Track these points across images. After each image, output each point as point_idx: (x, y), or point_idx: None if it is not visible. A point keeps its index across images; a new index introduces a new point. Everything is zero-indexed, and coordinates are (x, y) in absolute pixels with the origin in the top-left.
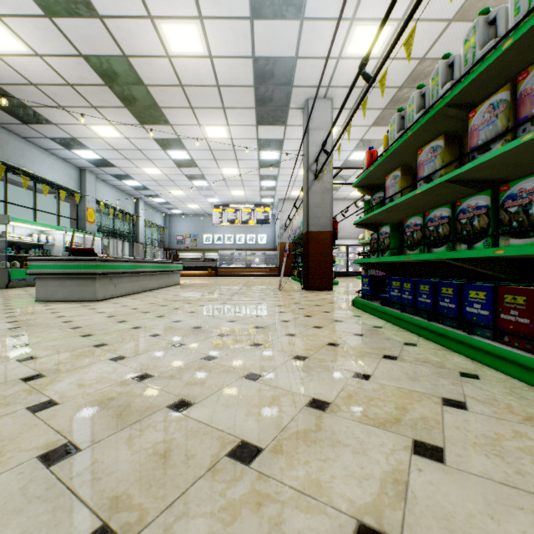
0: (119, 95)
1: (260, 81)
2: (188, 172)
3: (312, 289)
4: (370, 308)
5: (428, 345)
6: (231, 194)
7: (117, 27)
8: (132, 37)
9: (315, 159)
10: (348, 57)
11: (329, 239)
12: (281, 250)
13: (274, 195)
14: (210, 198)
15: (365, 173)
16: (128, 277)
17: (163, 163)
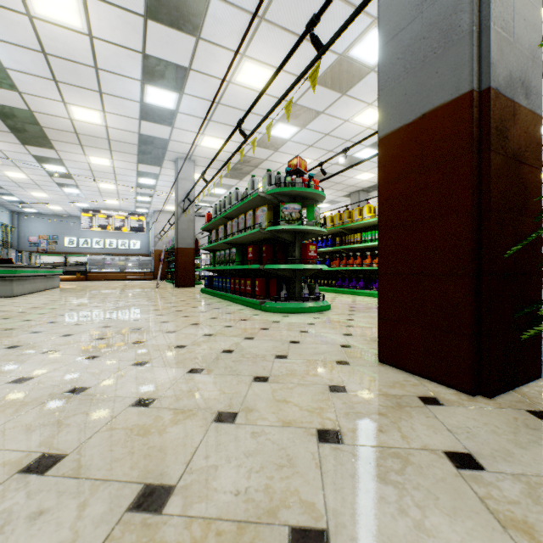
0: (10, 126)
1: (143, 144)
2: (61, 181)
3: (181, 286)
4: (206, 291)
5: (218, 299)
6: (104, 202)
7: (32, 98)
8: (43, 105)
9: (183, 200)
10: (202, 146)
11: (192, 253)
12: (156, 257)
13: (149, 207)
14: (79, 202)
15: (205, 226)
16: (29, 280)
17: (34, 171)
